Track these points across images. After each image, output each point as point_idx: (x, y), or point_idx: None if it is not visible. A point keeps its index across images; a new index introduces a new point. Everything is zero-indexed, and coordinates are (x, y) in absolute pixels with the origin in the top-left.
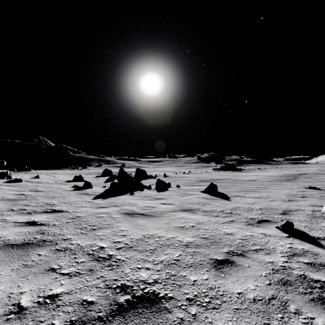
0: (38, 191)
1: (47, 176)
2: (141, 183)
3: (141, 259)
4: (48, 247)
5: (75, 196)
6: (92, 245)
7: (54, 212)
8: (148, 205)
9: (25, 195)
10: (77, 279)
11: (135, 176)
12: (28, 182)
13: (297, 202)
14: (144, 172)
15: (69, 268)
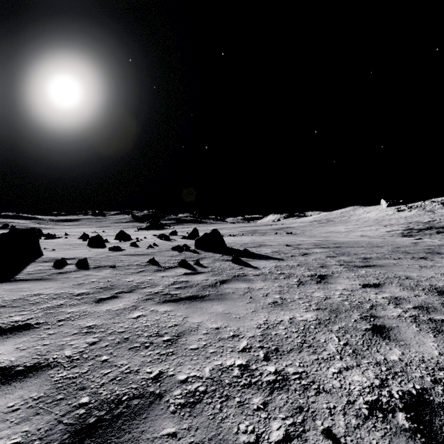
0: None
1: None
2: None
3: None
4: None
5: None
6: None
7: None
8: None
9: None
10: None
11: None
12: None
13: None
14: (40, 231)
15: None
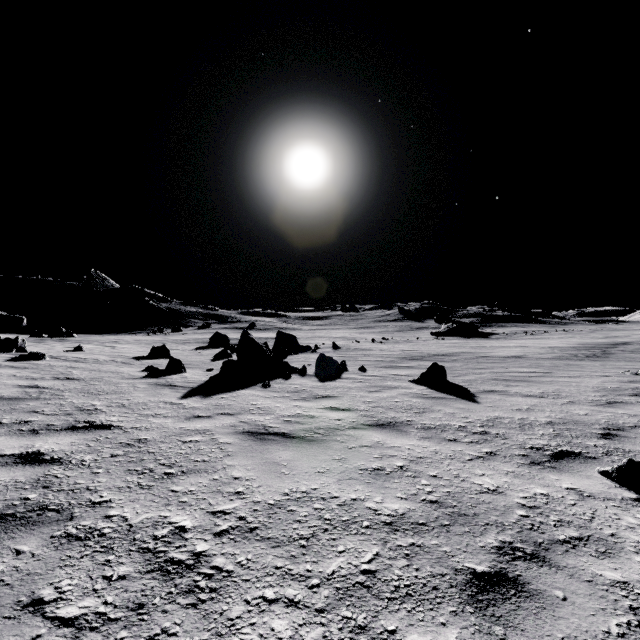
0: (71, 380)
1: (100, 348)
2: (287, 363)
3: (277, 570)
4: (47, 528)
5: (145, 390)
6: (157, 520)
7: (91, 428)
8: (298, 413)
9: (39, 389)
10: (96, 639)
11: (274, 347)
12: (57, 360)
13: (629, 407)
14: (294, 339)
15: (81, 601)
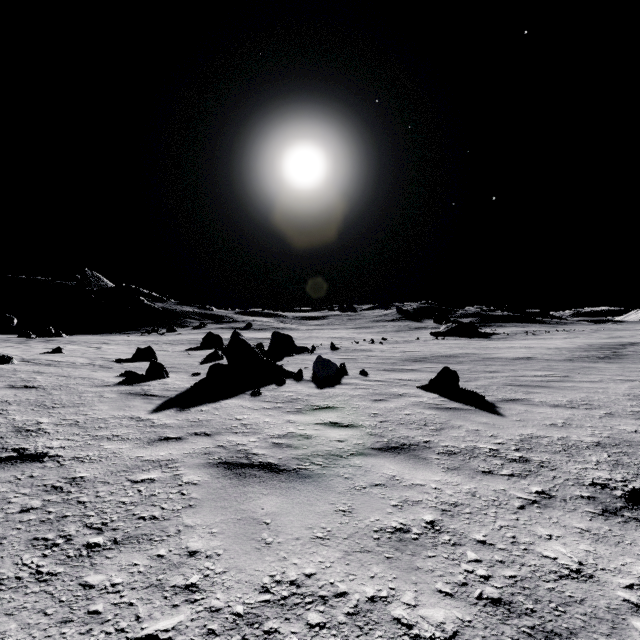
0: (29, 388)
1: (83, 349)
2: (281, 366)
3: None
4: None
5: (112, 401)
6: None
7: (17, 459)
8: (291, 432)
9: None
10: None
11: (270, 348)
12: (27, 363)
13: None
14: (290, 340)
15: None
